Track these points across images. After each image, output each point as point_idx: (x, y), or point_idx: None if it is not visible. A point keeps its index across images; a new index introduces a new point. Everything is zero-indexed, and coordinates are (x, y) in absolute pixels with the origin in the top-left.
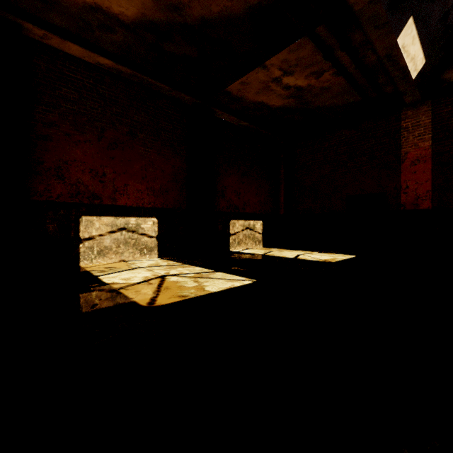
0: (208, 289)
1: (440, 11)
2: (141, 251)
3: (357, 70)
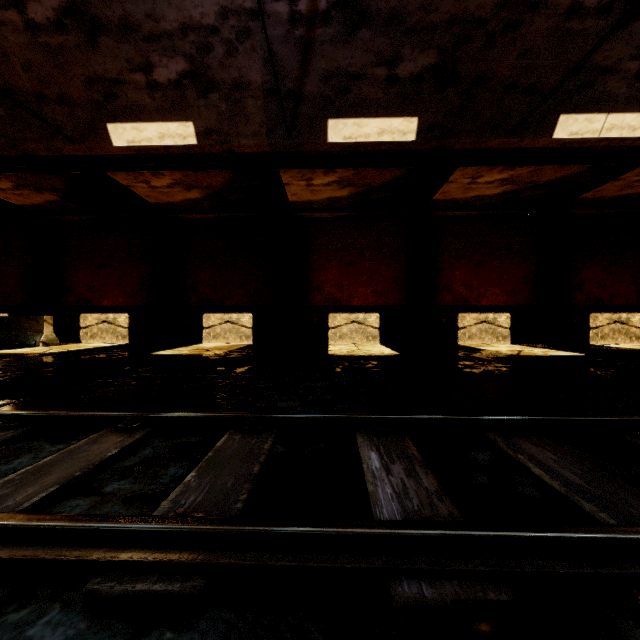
0: (551, 354)
1: None
2: (497, 338)
3: None
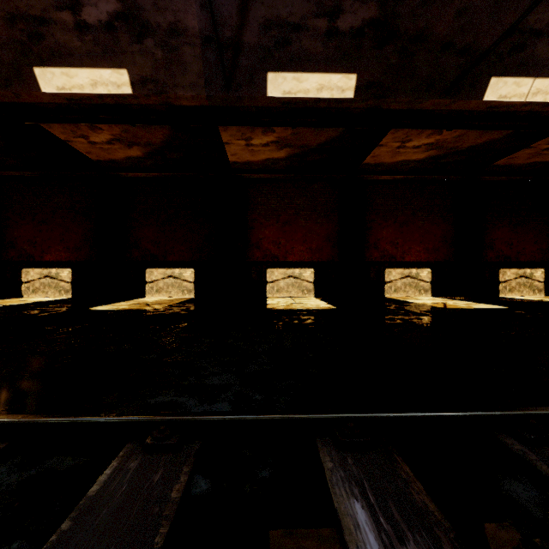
0: (474, 307)
1: None
2: (419, 291)
3: None
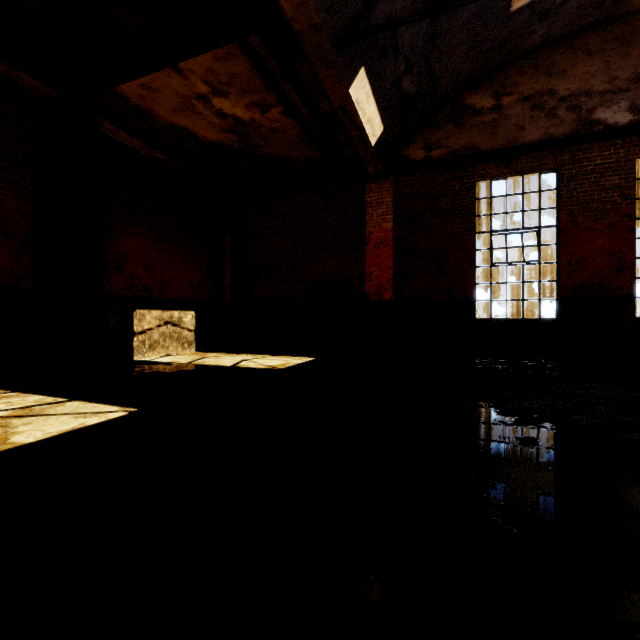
0: (17, 439)
1: (393, 74)
2: None
3: (312, 117)
